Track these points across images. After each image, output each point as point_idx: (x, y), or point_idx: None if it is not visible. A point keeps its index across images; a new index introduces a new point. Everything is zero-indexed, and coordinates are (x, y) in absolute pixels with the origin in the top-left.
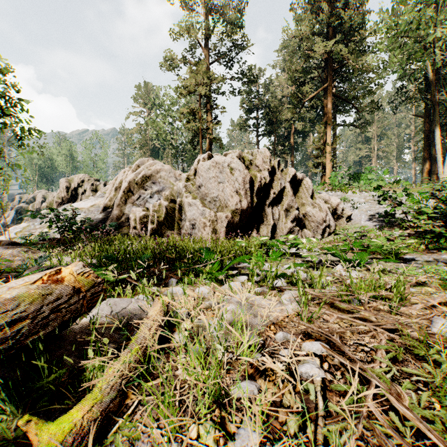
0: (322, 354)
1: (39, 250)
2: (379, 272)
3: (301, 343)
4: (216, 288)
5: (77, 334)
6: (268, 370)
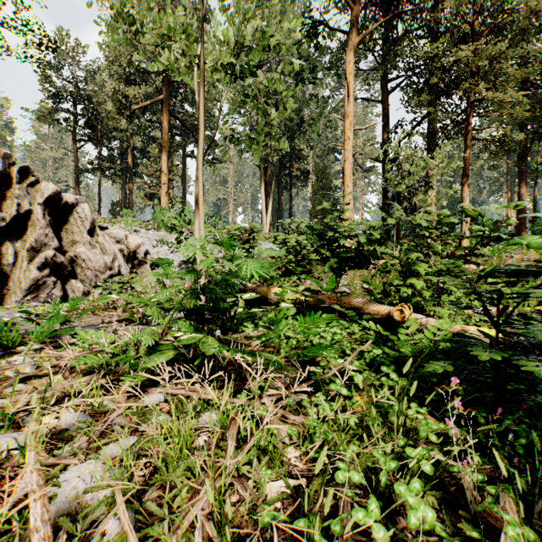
0: None
1: None
2: None
3: None
4: None
5: None
6: None
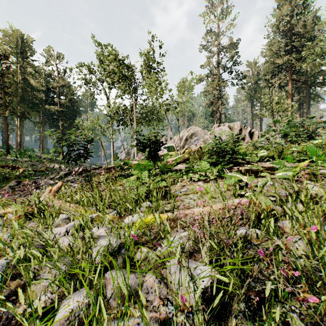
0: None
1: None
2: None
3: None
4: None
5: None
6: None
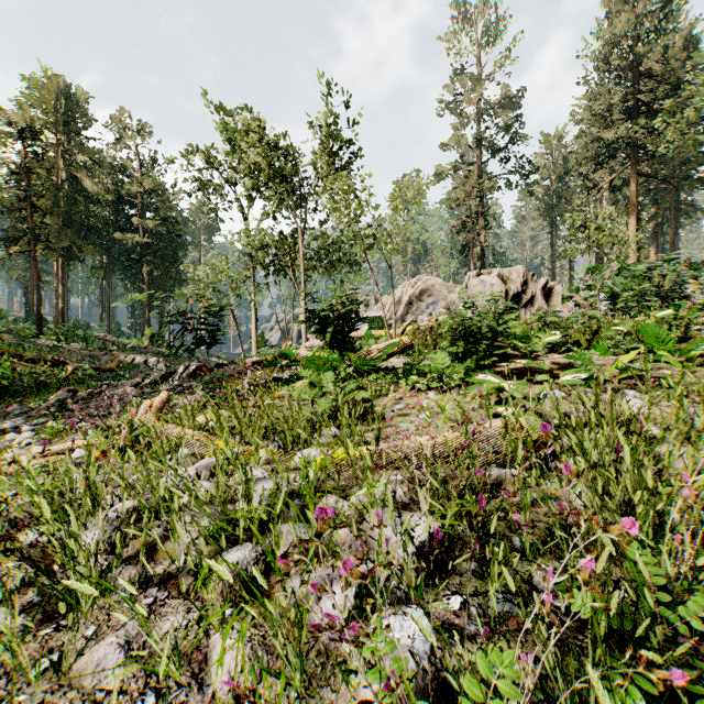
0: None
1: None
2: None
3: None
4: None
5: None
6: None
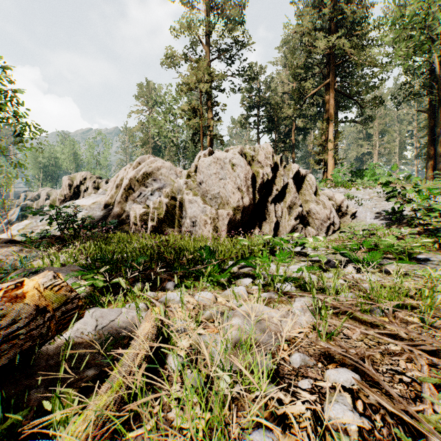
0: (352, 388)
1: (37, 248)
2: (400, 276)
3: (322, 370)
4: (218, 293)
5: (51, 357)
6: (288, 417)
